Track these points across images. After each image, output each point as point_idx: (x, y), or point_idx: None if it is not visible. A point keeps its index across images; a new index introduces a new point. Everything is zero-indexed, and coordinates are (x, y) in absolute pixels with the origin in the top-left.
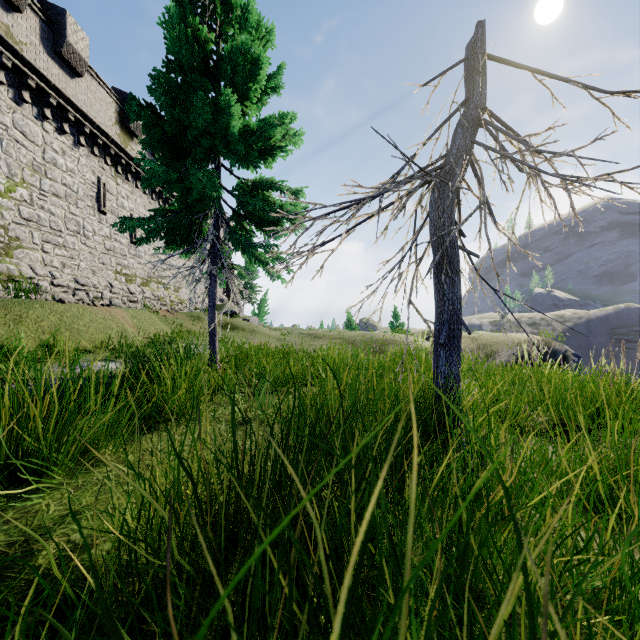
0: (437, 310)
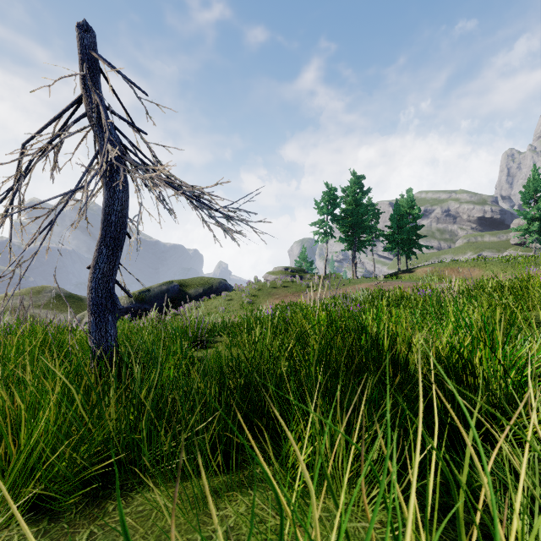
0: (104, 279)
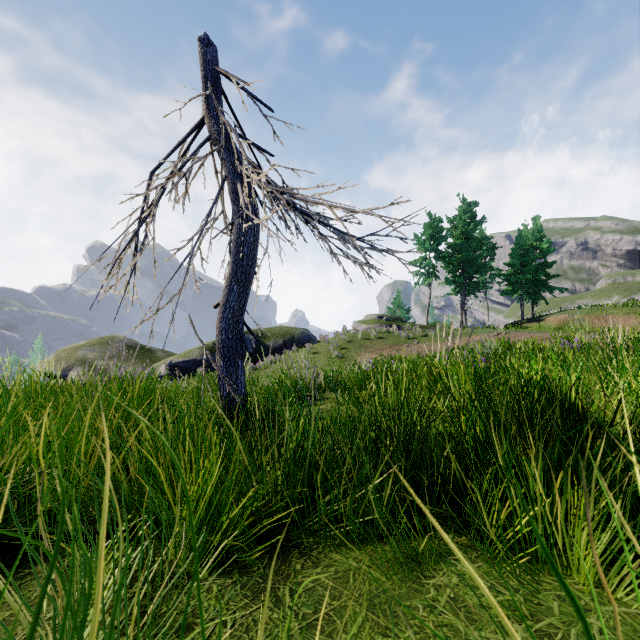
0: (234, 319)
